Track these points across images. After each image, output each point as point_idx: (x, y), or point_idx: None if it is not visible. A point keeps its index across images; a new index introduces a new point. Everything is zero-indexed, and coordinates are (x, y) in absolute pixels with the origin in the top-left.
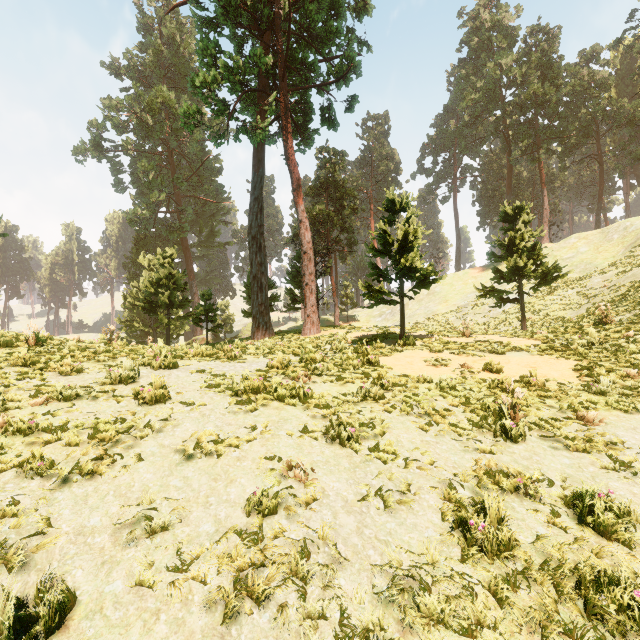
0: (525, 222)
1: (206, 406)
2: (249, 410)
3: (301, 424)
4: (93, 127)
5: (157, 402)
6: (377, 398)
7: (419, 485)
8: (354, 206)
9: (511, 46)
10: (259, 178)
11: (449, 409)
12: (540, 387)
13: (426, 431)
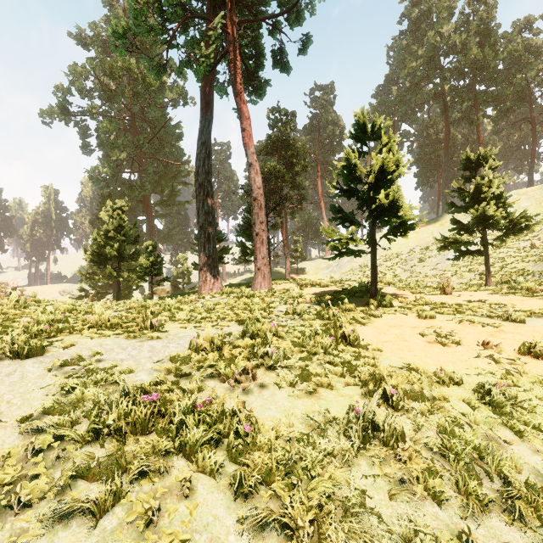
0: (491, 168)
1: None
2: (91, 516)
3: None
4: (59, 91)
5: None
6: (391, 443)
7: None
8: (304, 163)
9: (449, 18)
10: (207, 122)
11: None
12: None
13: None
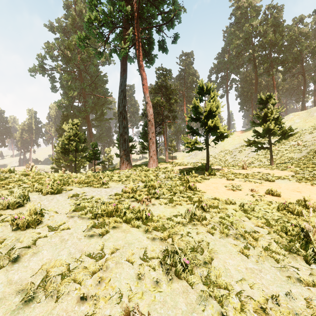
0: (273, 104)
1: (68, 230)
2: (100, 235)
3: (142, 249)
4: (39, 57)
5: (29, 227)
6: (200, 220)
7: None
8: (176, 98)
9: (257, 16)
10: (124, 79)
11: (257, 231)
12: (315, 209)
13: (247, 256)
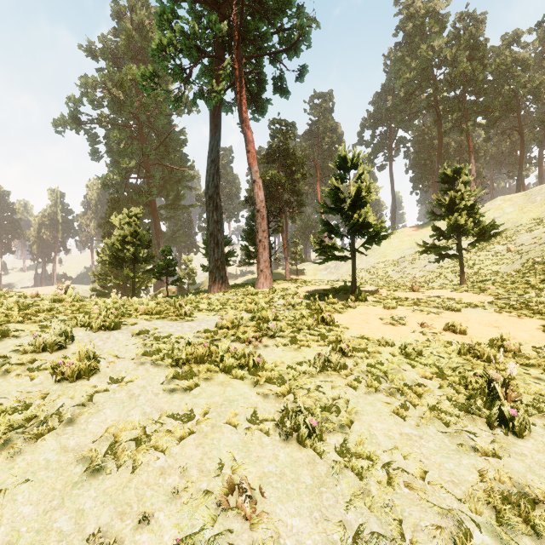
0: (464, 183)
1: (138, 382)
2: (187, 388)
3: (249, 408)
4: (71, 102)
5: (79, 377)
6: (338, 368)
7: (414, 521)
8: (303, 171)
9: (441, 31)
10: (215, 142)
11: (423, 384)
12: (516, 352)
13: (403, 418)
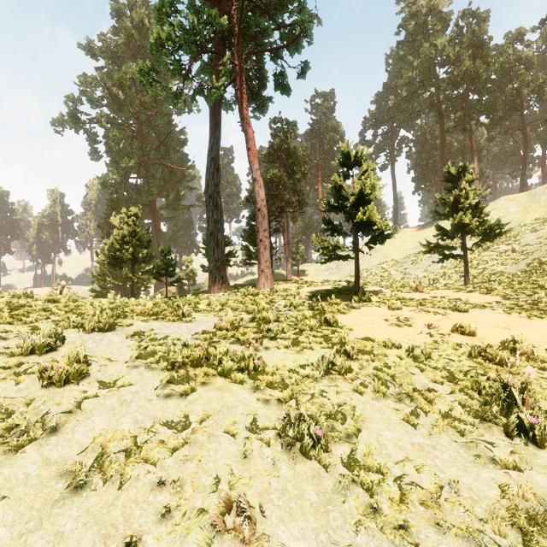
0: (469, 181)
1: (130, 387)
2: (183, 394)
3: (249, 415)
4: (70, 101)
5: (68, 382)
6: (343, 372)
7: (431, 545)
8: (304, 171)
9: (444, 29)
10: (216, 140)
11: (434, 388)
12: (529, 355)
13: (414, 426)
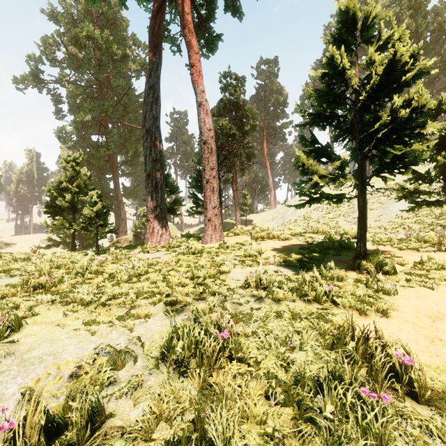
0: None
1: None
2: None
3: None
4: (31, 60)
5: None
6: None
7: None
8: (253, 123)
9: None
10: (155, 65)
11: None
12: None
13: None
